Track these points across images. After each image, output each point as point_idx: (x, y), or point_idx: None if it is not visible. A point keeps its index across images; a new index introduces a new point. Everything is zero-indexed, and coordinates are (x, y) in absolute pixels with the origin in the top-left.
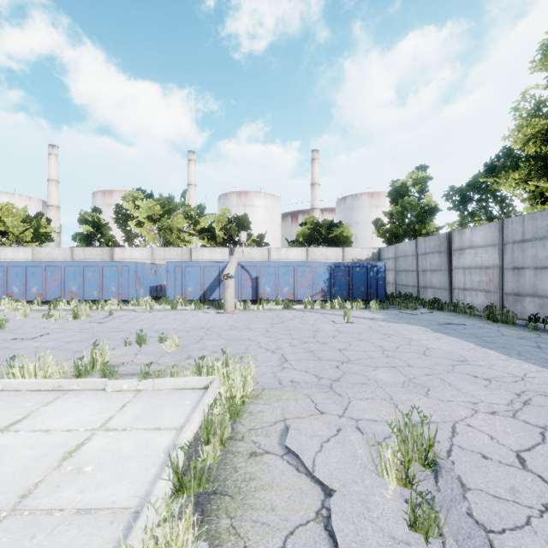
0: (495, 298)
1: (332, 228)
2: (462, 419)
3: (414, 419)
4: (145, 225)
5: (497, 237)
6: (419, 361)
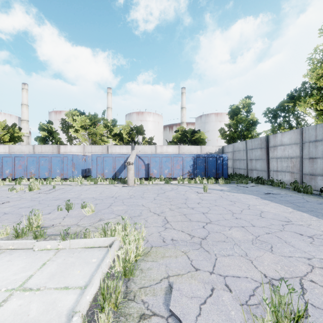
0: (297, 177)
1: (194, 133)
2: (305, 274)
3: (268, 276)
4: (80, 131)
5: (299, 139)
6: (259, 222)
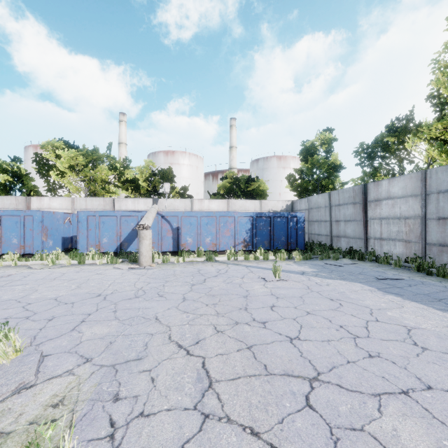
0: (416, 248)
1: (250, 182)
2: None
3: None
4: (68, 175)
5: (419, 187)
6: (429, 368)
